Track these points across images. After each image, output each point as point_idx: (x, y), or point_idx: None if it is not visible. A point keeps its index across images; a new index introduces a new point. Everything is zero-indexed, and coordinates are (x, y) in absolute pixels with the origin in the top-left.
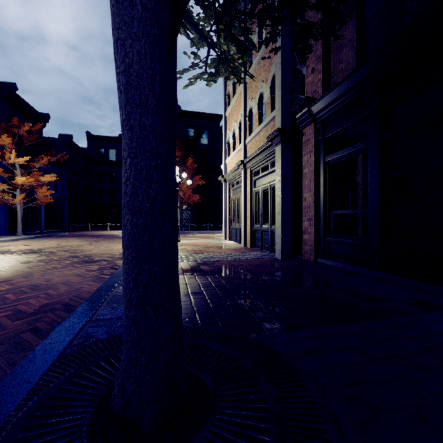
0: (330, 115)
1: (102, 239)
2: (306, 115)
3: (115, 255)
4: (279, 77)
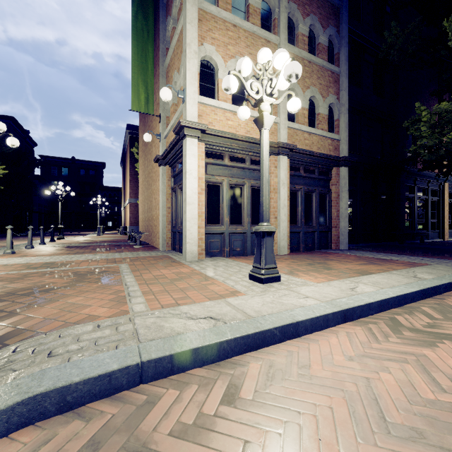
0: None
1: None
2: None
3: None
4: (347, 118)
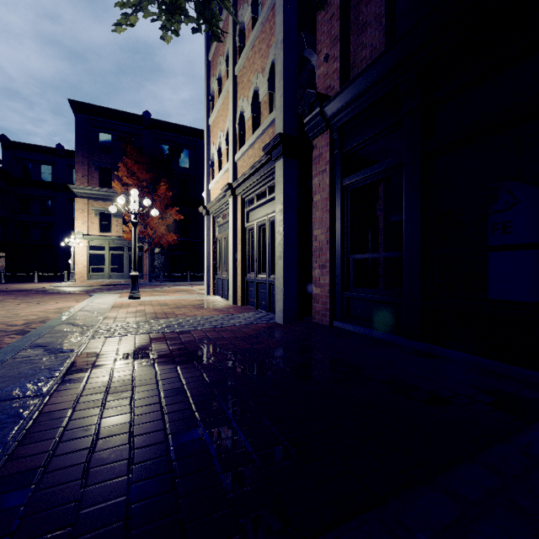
0: (350, 121)
1: (13, 297)
2: (318, 118)
3: (12, 327)
4: (280, 61)
